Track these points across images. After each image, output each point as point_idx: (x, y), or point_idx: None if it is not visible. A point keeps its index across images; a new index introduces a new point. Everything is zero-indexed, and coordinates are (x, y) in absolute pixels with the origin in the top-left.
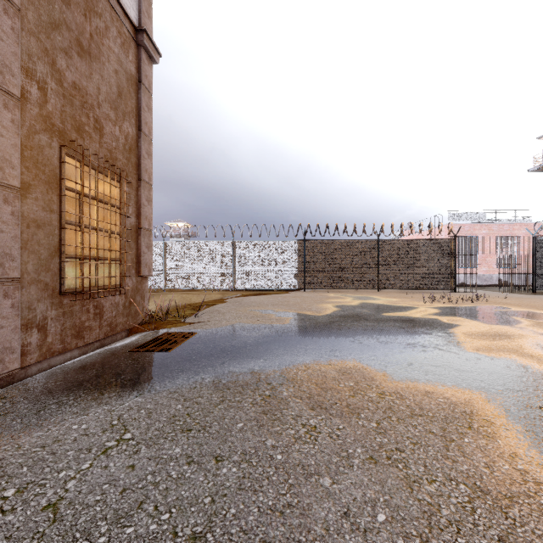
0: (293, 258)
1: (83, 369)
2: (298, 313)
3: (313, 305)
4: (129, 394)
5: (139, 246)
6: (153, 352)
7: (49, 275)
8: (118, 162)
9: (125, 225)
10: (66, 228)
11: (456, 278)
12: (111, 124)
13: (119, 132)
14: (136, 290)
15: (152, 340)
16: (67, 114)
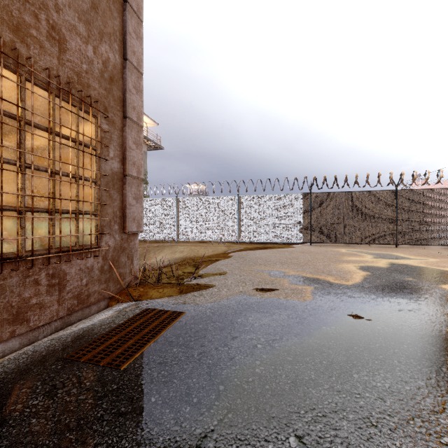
0: (298, 211)
1: None
2: (316, 279)
3: (329, 264)
4: None
5: (124, 197)
6: (96, 366)
7: None
8: (91, 91)
9: (98, 169)
10: None
11: None
12: (80, 40)
13: (93, 54)
14: (120, 249)
15: (117, 328)
16: None
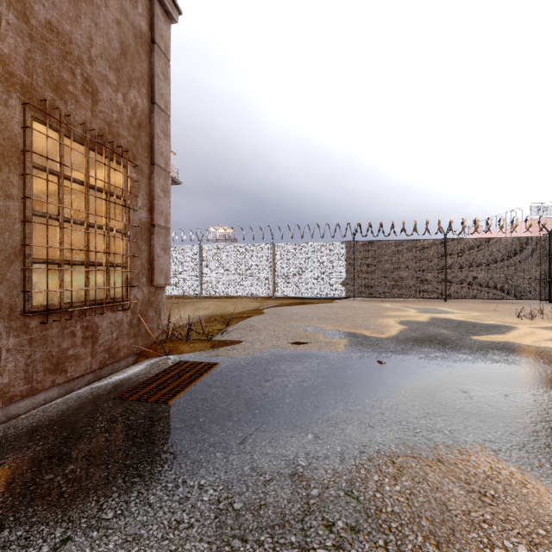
0: (340, 262)
1: (29, 437)
2: (352, 333)
3: (369, 319)
4: (45, 538)
5: (152, 248)
6: (146, 402)
7: (4, 288)
8: (121, 139)
9: (129, 220)
10: (29, 221)
11: (550, 286)
12: (110, 89)
13: (122, 101)
14: (148, 303)
15: (155, 376)
16: (37, 63)
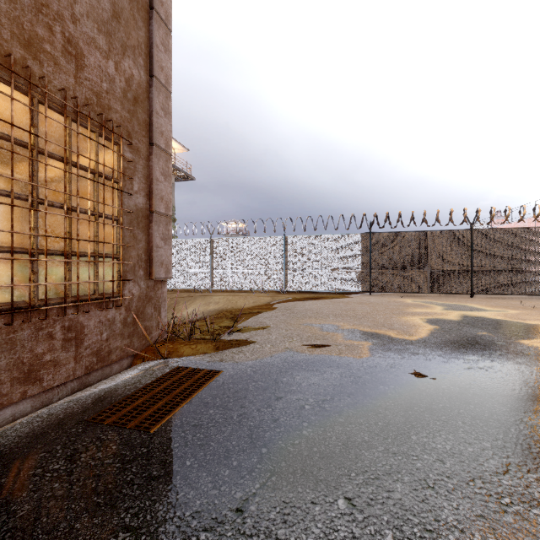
0: (355, 255)
1: None
2: (375, 333)
3: (391, 317)
4: None
5: (150, 237)
6: (123, 429)
7: None
8: (113, 114)
9: (121, 205)
10: None
11: None
12: (99, 54)
13: (114, 71)
14: (145, 299)
15: (144, 388)
16: (1, 11)
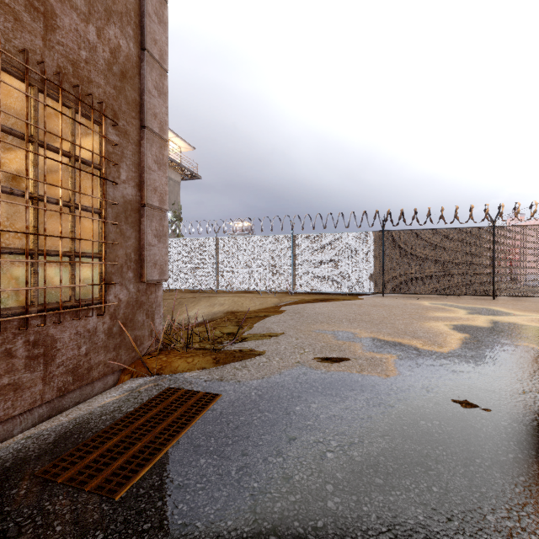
0: (367, 254)
1: None
2: (399, 343)
3: (412, 323)
4: None
5: (142, 234)
6: (79, 492)
7: None
8: (94, 88)
9: (103, 195)
10: None
11: None
12: (77, 16)
13: (96, 38)
14: (135, 305)
15: (122, 420)
16: None
